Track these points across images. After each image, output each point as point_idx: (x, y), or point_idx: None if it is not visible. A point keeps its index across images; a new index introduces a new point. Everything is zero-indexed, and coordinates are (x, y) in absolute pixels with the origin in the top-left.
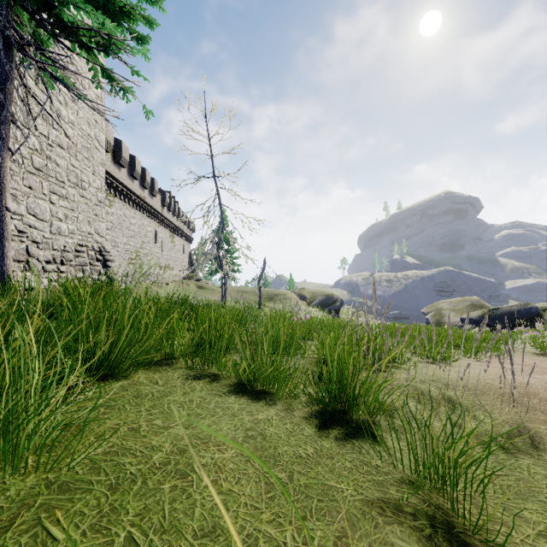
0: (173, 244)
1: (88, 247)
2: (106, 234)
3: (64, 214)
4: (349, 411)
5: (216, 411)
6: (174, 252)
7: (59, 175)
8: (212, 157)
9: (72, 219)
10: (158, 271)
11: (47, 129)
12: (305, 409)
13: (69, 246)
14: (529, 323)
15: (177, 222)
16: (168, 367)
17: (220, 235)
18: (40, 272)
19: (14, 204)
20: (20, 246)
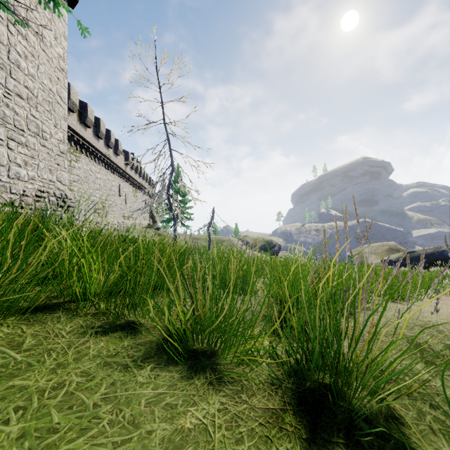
0: (135, 198)
1: (49, 193)
2: (73, 186)
3: (23, 161)
4: (342, 389)
5: (99, 413)
6: (137, 205)
7: (18, 123)
8: (162, 104)
9: (32, 166)
10: (122, 220)
11: (4, 77)
12: (271, 389)
13: (29, 191)
14: (442, 264)
15: (139, 179)
16: (66, 313)
17: (170, 178)
18: None
19: None
20: None
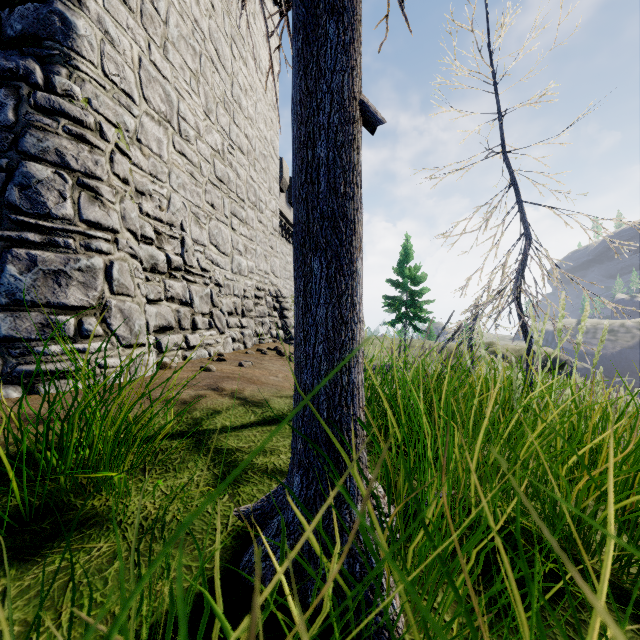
0: None
1: (265, 291)
2: None
3: (244, 246)
4: None
5: None
6: None
7: (239, 190)
8: (500, 116)
9: (250, 252)
10: None
11: (228, 123)
12: None
13: (248, 290)
14: None
15: None
16: None
17: (525, 260)
18: (224, 328)
19: (196, 229)
20: (203, 291)
